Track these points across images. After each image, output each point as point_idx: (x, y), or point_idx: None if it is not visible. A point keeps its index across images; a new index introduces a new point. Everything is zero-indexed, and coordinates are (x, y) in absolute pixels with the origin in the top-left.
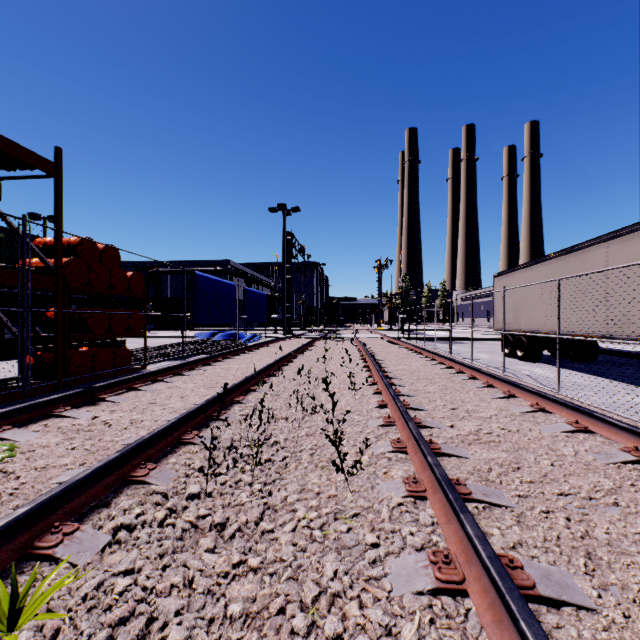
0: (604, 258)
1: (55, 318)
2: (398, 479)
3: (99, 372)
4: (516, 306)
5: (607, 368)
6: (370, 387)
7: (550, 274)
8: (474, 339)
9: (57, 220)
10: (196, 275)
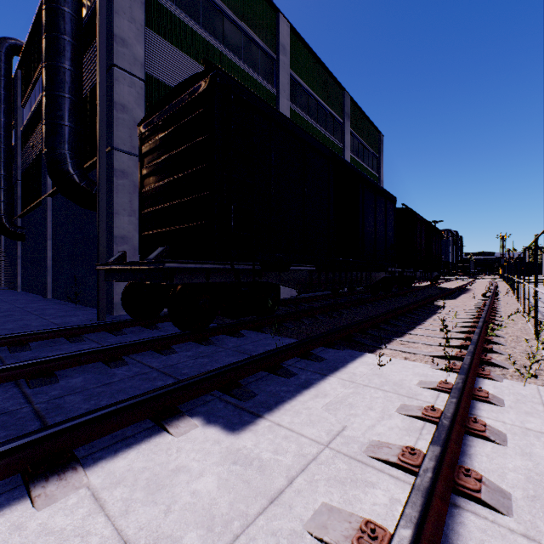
0: None
1: None
2: None
3: None
4: None
5: None
6: None
7: None
8: None
9: None
10: None
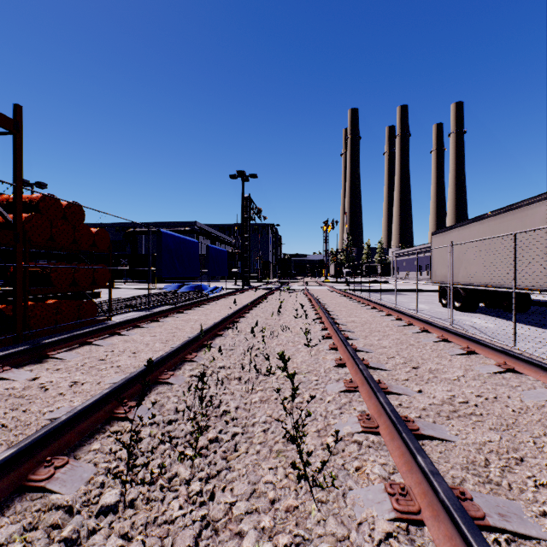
0: (545, 215)
1: (14, 272)
2: (377, 484)
3: (62, 324)
4: (454, 261)
5: (541, 318)
6: (325, 341)
7: (488, 231)
8: (412, 290)
9: (16, 176)
10: (161, 233)
